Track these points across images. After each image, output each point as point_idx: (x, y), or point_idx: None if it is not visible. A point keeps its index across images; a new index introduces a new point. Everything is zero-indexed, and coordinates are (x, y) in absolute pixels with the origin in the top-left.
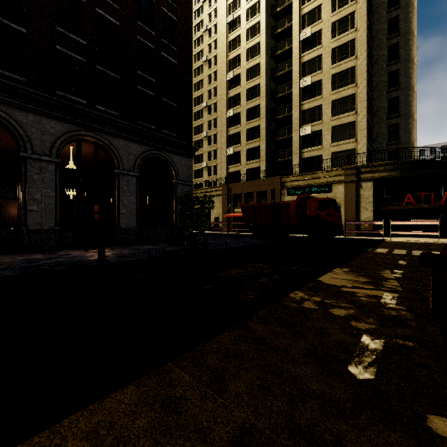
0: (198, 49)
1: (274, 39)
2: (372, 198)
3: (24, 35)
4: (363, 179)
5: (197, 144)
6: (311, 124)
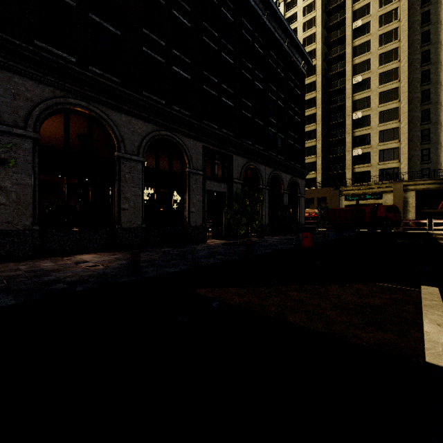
0: None
1: (326, 78)
2: (415, 203)
3: (262, 126)
4: (408, 191)
5: None
6: (362, 147)
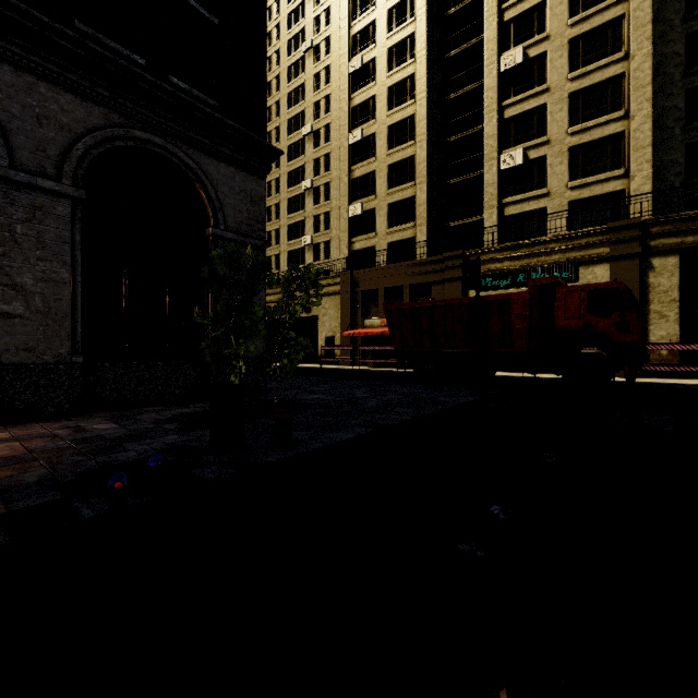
0: (295, 30)
1: None
2: (679, 291)
3: None
4: (656, 251)
5: (294, 203)
6: (524, 145)
